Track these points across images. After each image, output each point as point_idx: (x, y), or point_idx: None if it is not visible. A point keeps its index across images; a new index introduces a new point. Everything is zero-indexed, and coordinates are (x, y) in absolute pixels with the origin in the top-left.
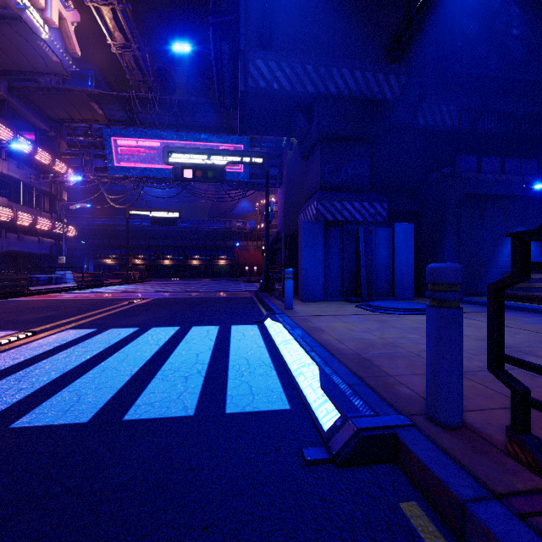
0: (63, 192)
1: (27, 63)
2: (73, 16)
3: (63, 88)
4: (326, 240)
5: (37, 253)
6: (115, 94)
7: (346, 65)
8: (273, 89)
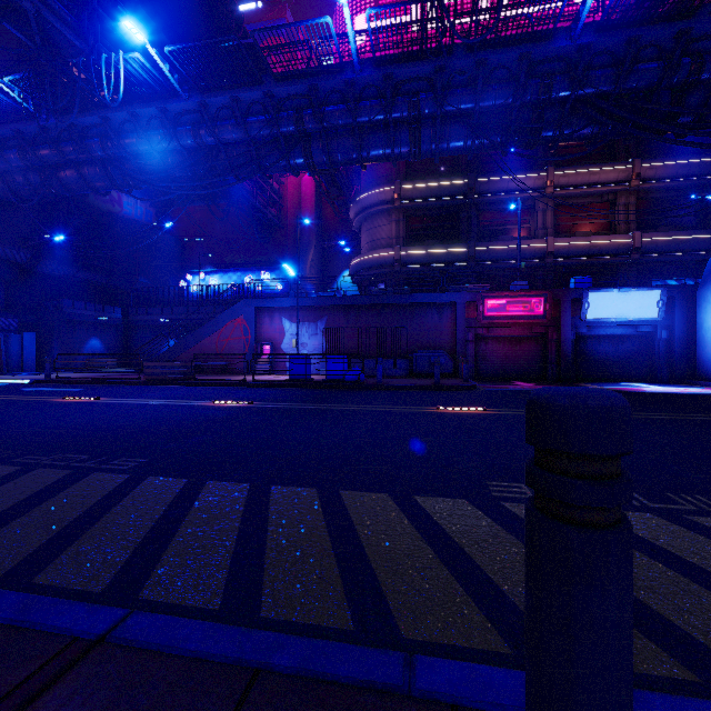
0: None
1: None
2: None
3: None
4: None
5: None
6: None
7: None
8: None
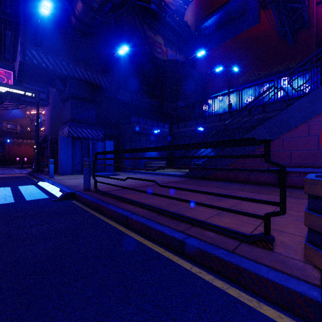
0: None
1: None
2: None
3: None
4: (73, 146)
5: None
6: None
7: (83, 68)
8: (43, 66)
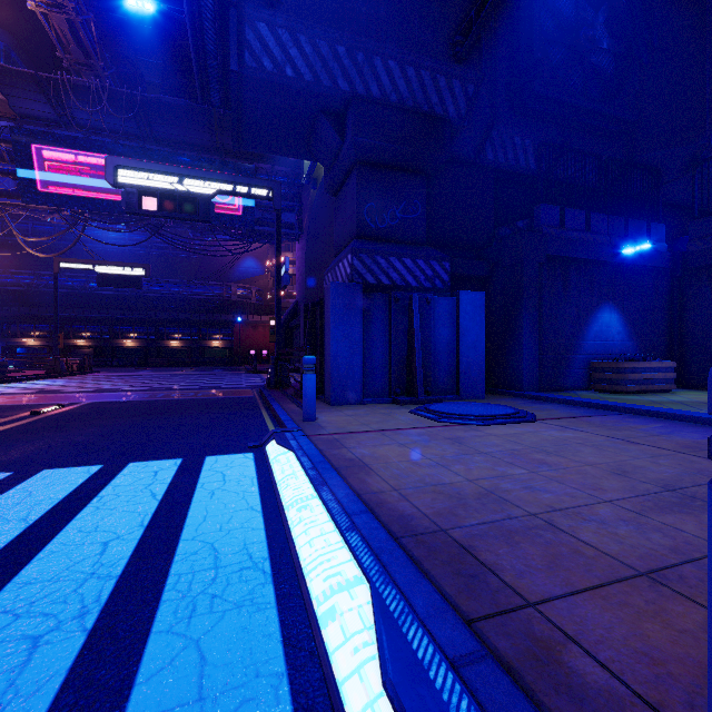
0: None
1: None
2: None
3: None
4: (366, 312)
5: None
6: (30, 72)
7: (395, 55)
8: (286, 76)
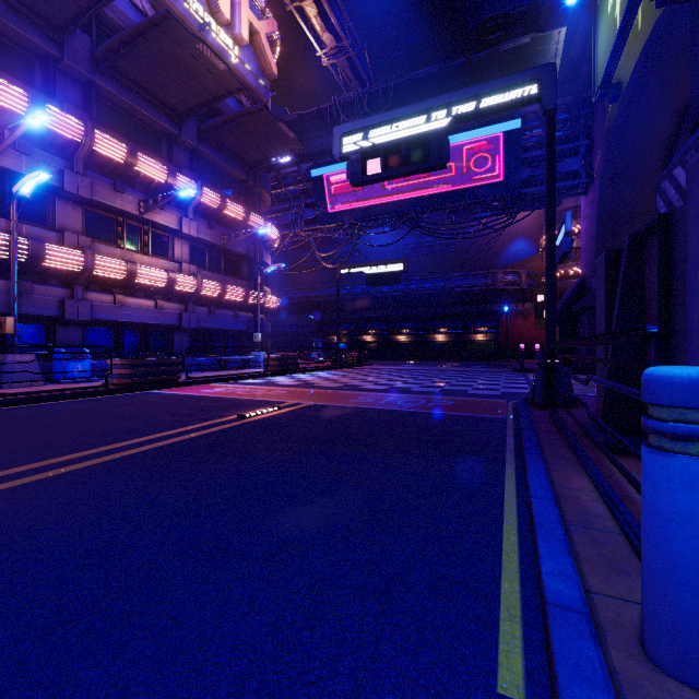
0: (264, 254)
1: (201, 88)
2: (268, 26)
3: (244, 113)
4: None
5: (233, 330)
6: (315, 110)
7: None
8: None
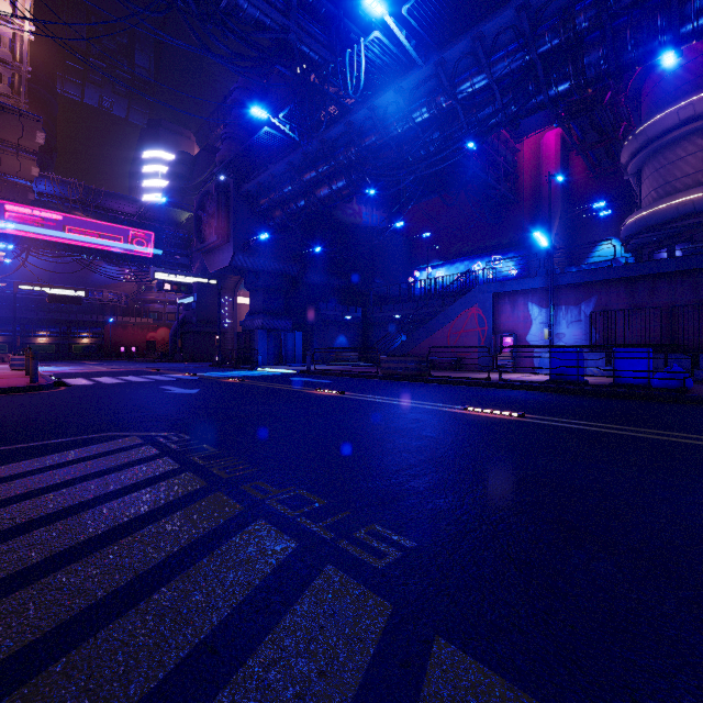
0: None
1: None
2: None
3: (10, 181)
4: (268, 338)
5: None
6: None
7: (277, 262)
8: (244, 266)
